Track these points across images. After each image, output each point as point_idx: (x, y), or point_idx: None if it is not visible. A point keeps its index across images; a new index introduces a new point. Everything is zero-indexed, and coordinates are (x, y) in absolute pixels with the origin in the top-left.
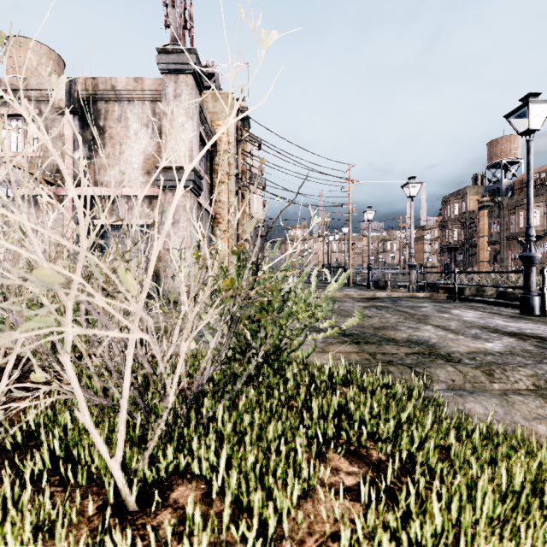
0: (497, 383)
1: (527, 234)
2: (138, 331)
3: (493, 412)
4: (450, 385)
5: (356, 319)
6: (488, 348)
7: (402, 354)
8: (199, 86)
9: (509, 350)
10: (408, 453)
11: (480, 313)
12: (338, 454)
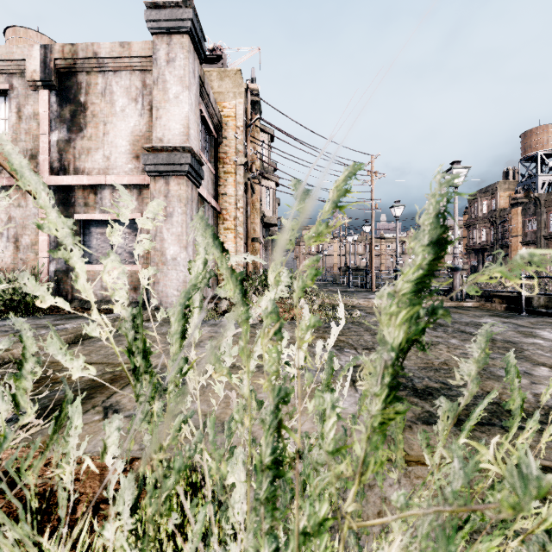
0: None
1: None
2: None
3: None
4: None
5: None
6: None
7: None
8: (198, 52)
9: None
10: None
11: None
12: None
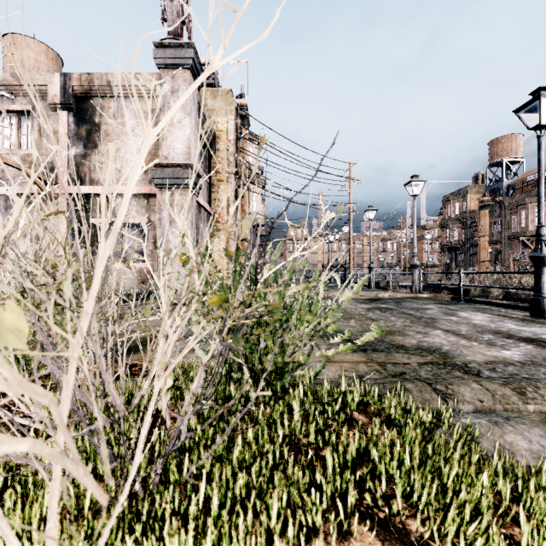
0: (531, 404)
1: (538, 234)
2: (0, 437)
3: (540, 447)
4: (478, 407)
5: (374, 333)
6: (506, 356)
7: (415, 364)
8: None
9: (530, 360)
10: (458, 525)
11: (489, 315)
12: (363, 526)
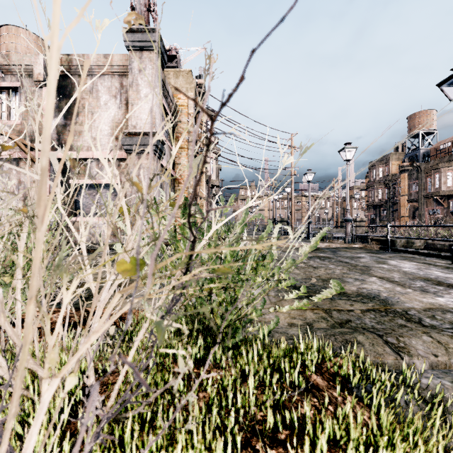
0: None
1: None
2: None
3: None
4: (434, 362)
5: (332, 290)
6: (442, 303)
7: (358, 311)
8: (161, 62)
9: None
10: None
11: (416, 263)
12: None
